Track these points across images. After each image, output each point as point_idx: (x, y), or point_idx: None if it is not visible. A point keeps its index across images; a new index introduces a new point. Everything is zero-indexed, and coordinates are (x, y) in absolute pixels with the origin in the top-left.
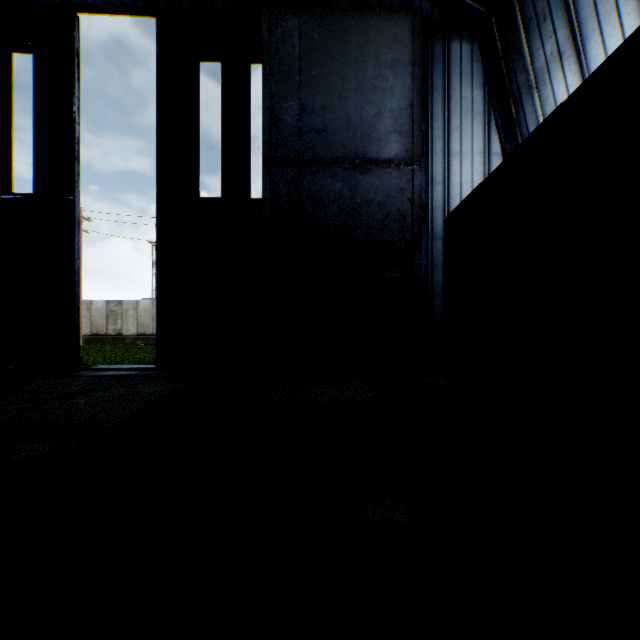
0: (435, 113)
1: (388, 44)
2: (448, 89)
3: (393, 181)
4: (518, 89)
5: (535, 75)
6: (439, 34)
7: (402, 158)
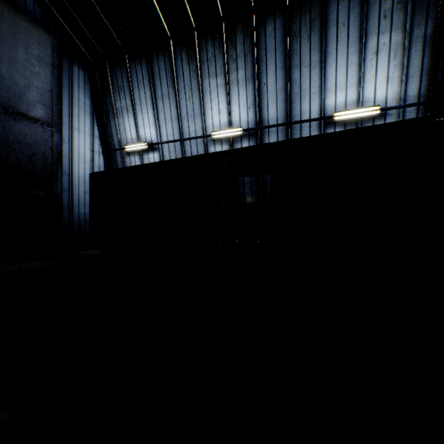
0: (65, 100)
1: (36, 44)
2: (72, 90)
3: (40, 133)
4: (108, 110)
5: (117, 110)
6: (67, 56)
7: (46, 121)
